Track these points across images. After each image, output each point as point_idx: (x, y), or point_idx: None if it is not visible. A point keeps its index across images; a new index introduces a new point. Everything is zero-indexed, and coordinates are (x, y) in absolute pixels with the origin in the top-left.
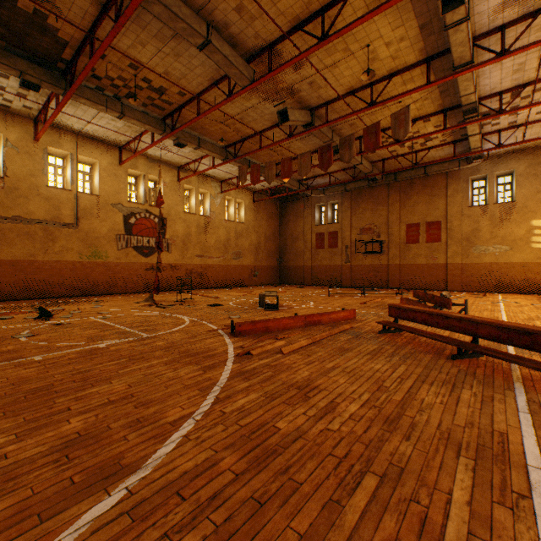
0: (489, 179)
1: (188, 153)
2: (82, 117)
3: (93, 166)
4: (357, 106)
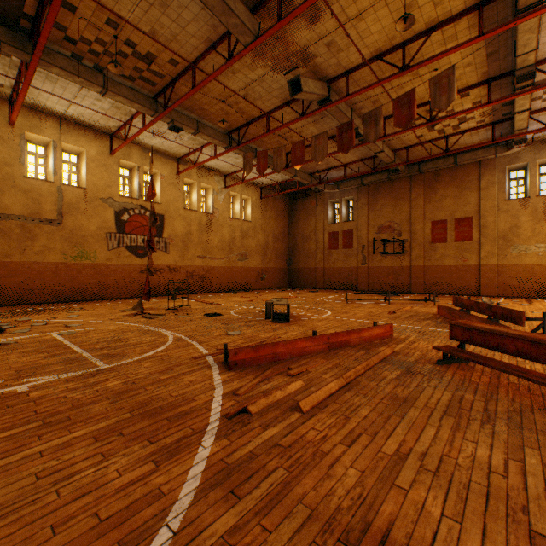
0: (530, 168)
1: (186, 141)
2: (62, 97)
3: (80, 156)
4: (383, 76)
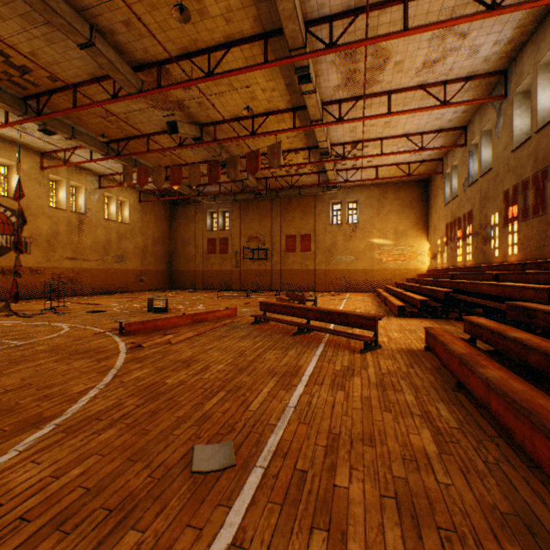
0: (343, 204)
1: (56, 140)
2: None
3: None
4: (242, 130)
